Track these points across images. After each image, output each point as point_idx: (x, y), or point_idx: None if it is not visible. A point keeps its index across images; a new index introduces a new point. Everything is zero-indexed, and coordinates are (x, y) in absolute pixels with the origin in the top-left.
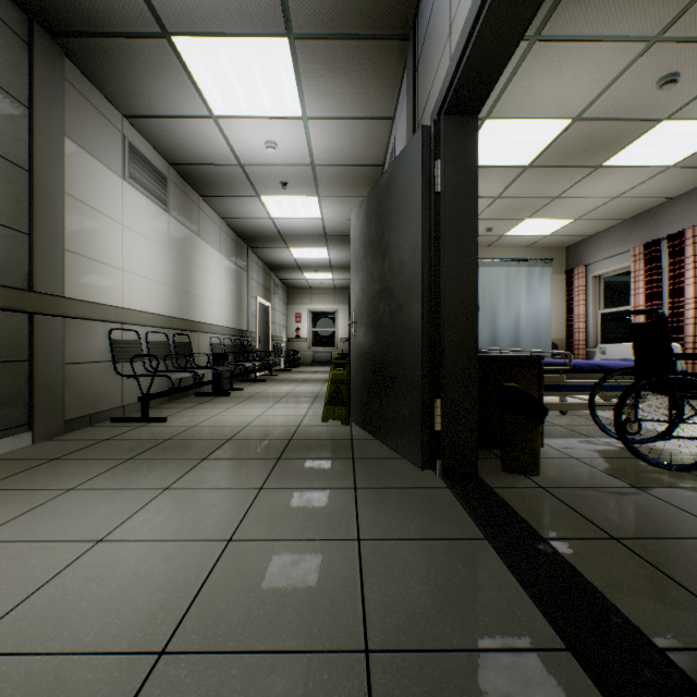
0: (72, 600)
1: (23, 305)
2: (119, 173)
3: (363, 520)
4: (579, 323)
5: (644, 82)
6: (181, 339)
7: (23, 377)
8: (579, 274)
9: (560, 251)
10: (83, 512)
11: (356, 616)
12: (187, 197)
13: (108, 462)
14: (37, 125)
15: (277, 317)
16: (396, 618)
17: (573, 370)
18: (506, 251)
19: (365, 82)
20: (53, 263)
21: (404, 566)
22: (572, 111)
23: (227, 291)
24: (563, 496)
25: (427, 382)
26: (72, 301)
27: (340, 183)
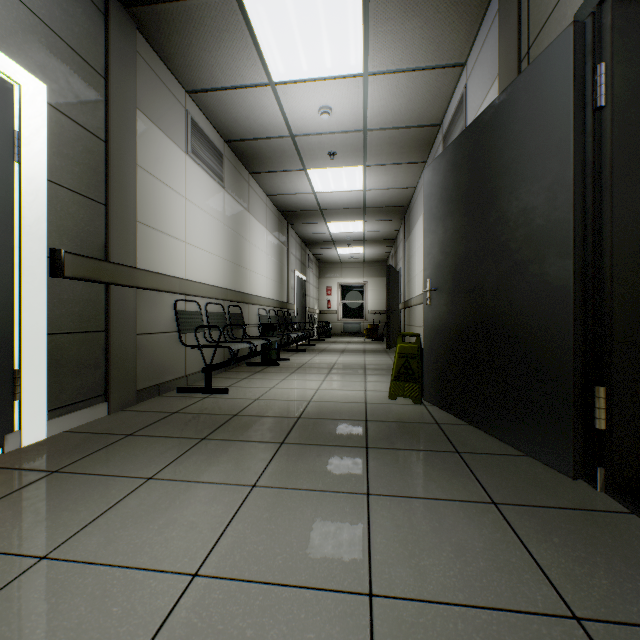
0: None
1: (100, 275)
2: (182, 148)
3: (550, 570)
4: None
5: None
6: (234, 310)
7: (100, 347)
8: None
9: None
10: (167, 517)
11: None
12: (239, 174)
13: (182, 441)
14: (112, 96)
15: (310, 290)
16: None
17: None
18: None
19: (441, 20)
20: (126, 233)
21: None
22: None
23: (271, 265)
24: None
25: (579, 363)
26: (143, 272)
27: (389, 149)
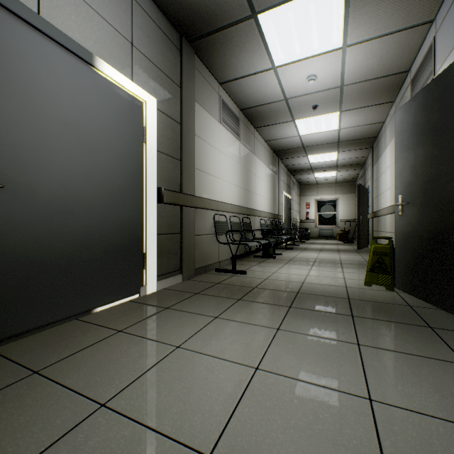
0: (267, 428)
1: (178, 201)
2: (217, 119)
3: None
4: None
5: None
6: (245, 220)
7: (178, 242)
8: None
9: None
10: (232, 338)
11: None
12: (248, 130)
13: (227, 300)
14: (183, 97)
15: (293, 205)
16: None
17: None
18: None
19: None
20: (190, 176)
21: None
22: None
23: (267, 189)
24: None
25: None
26: (198, 198)
27: (361, 96)
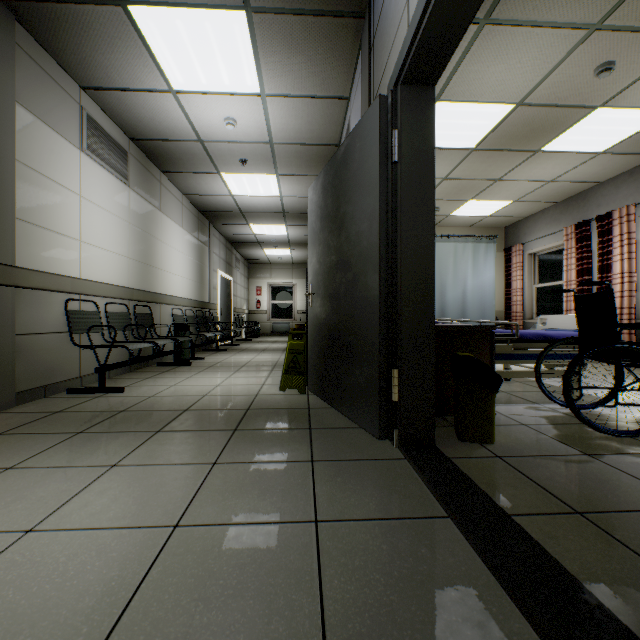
0: None
1: None
2: (76, 144)
3: (320, 497)
4: (517, 297)
5: (582, 69)
6: (142, 310)
7: None
8: (517, 252)
9: (499, 230)
10: (17, 495)
11: (314, 622)
12: (149, 172)
13: (56, 436)
14: None
15: (238, 290)
16: (359, 622)
17: (520, 340)
18: (451, 229)
19: (322, 60)
20: (3, 231)
21: (365, 553)
22: (516, 96)
23: (189, 264)
24: (520, 465)
25: (384, 352)
26: (24, 270)
27: (297, 162)
